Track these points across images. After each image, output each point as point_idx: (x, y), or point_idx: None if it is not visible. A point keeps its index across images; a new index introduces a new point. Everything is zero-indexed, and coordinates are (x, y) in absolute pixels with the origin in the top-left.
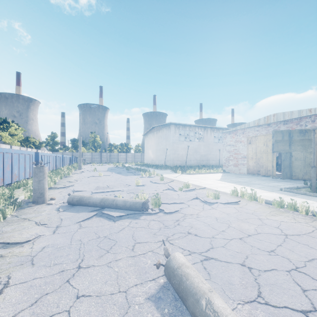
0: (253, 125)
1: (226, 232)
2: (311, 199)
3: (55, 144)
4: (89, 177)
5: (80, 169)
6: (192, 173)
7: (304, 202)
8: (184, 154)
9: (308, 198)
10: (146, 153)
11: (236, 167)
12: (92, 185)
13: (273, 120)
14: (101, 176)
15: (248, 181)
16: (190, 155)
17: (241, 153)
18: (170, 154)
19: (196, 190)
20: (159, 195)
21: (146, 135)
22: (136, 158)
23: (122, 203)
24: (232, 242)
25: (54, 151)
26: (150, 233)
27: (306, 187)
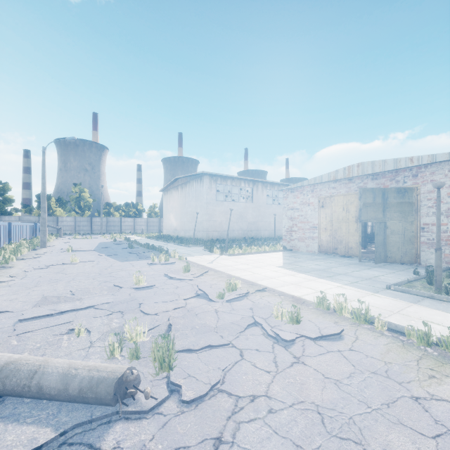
0: (328, 179)
1: None
2: None
3: (6, 202)
4: (48, 267)
5: (45, 248)
6: (237, 252)
7: None
8: (225, 221)
9: (444, 309)
10: (165, 218)
11: (301, 242)
12: (39, 292)
13: (357, 173)
14: (74, 263)
15: (327, 268)
16: (233, 223)
17: (309, 221)
18: (203, 221)
19: (250, 297)
20: (175, 321)
21: (165, 191)
22: (150, 226)
23: (56, 384)
24: None
25: (3, 214)
26: None
27: (418, 279)
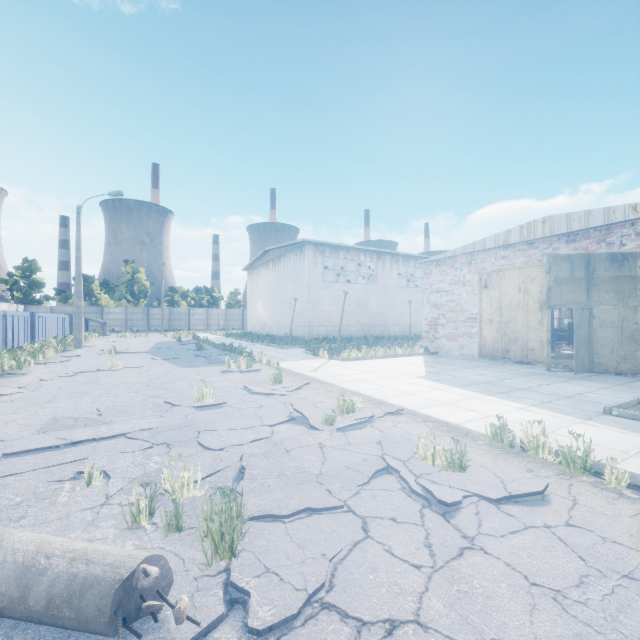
0: (495, 244)
1: None
2: None
3: (34, 287)
4: (75, 375)
5: (80, 348)
6: (355, 356)
7: None
8: (336, 312)
9: None
10: (251, 309)
11: (452, 342)
12: (51, 410)
13: (543, 233)
14: (115, 369)
15: (497, 380)
16: (348, 314)
17: (465, 309)
18: (304, 312)
19: (376, 423)
20: (252, 462)
21: (251, 269)
22: (230, 320)
23: (6, 587)
24: None
25: (30, 303)
26: None
27: None
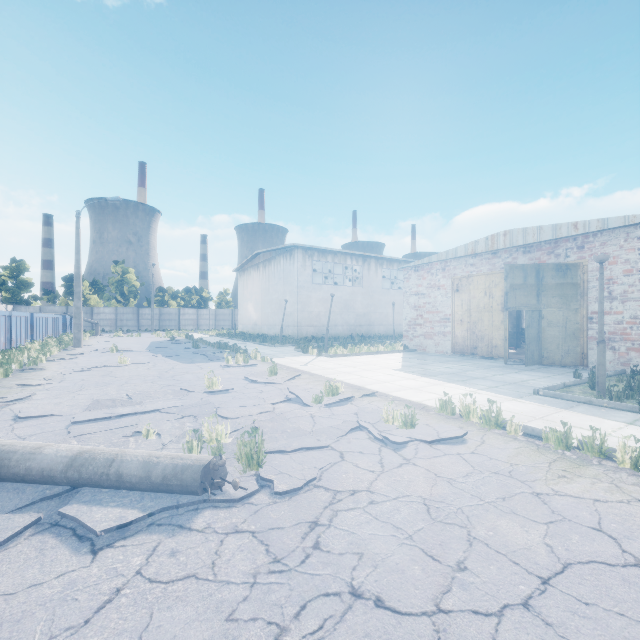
0: (465, 252)
1: (470, 570)
2: (610, 416)
3: (22, 287)
4: (90, 370)
5: (79, 347)
6: (341, 353)
7: (628, 438)
8: (324, 313)
9: (602, 415)
10: (241, 309)
11: (429, 340)
12: (87, 396)
13: (504, 244)
14: (124, 365)
15: (461, 371)
16: (335, 315)
17: (440, 310)
18: (294, 313)
19: (355, 402)
20: (262, 424)
21: (241, 271)
22: (220, 321)
23: (137, 472)
24: (507, 633)
25: (18, 303)
26: (214, 610)
27: (579, 383)
